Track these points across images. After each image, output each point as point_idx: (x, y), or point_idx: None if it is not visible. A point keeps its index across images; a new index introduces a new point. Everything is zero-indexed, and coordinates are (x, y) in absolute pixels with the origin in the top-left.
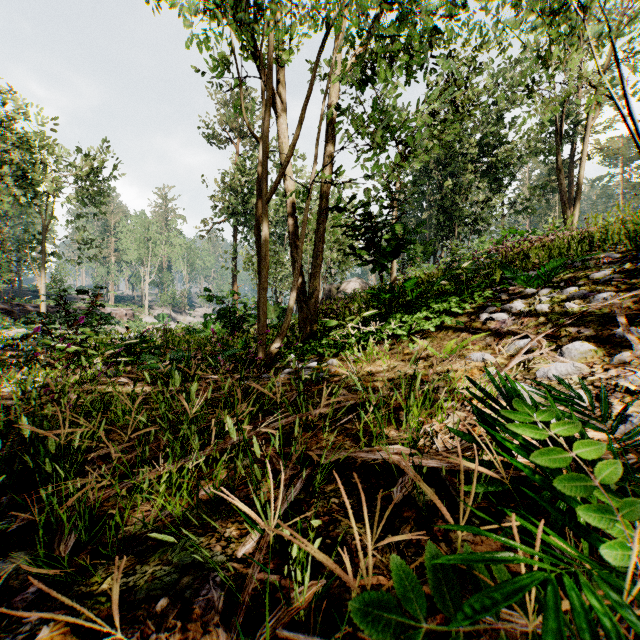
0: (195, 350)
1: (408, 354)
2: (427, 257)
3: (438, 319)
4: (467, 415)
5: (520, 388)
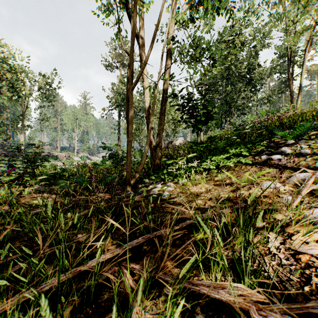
0: (95, 175)
1: (217, 181)
2: (218, 126)
3: (235, 159)
4: (283, 238)
5: None
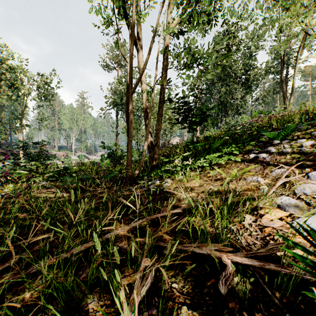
0: (95, 173)
1: (210, 177)
2: (214, 126)
3: (226, 157)
4: (256, 218)
5: (288, 200)
